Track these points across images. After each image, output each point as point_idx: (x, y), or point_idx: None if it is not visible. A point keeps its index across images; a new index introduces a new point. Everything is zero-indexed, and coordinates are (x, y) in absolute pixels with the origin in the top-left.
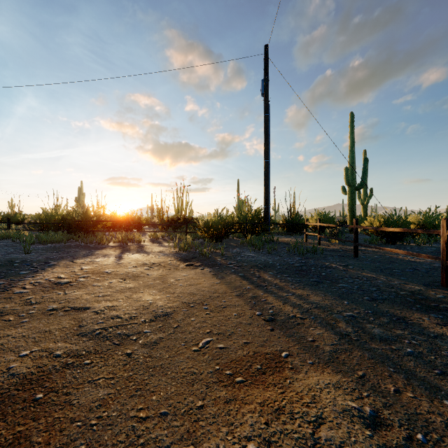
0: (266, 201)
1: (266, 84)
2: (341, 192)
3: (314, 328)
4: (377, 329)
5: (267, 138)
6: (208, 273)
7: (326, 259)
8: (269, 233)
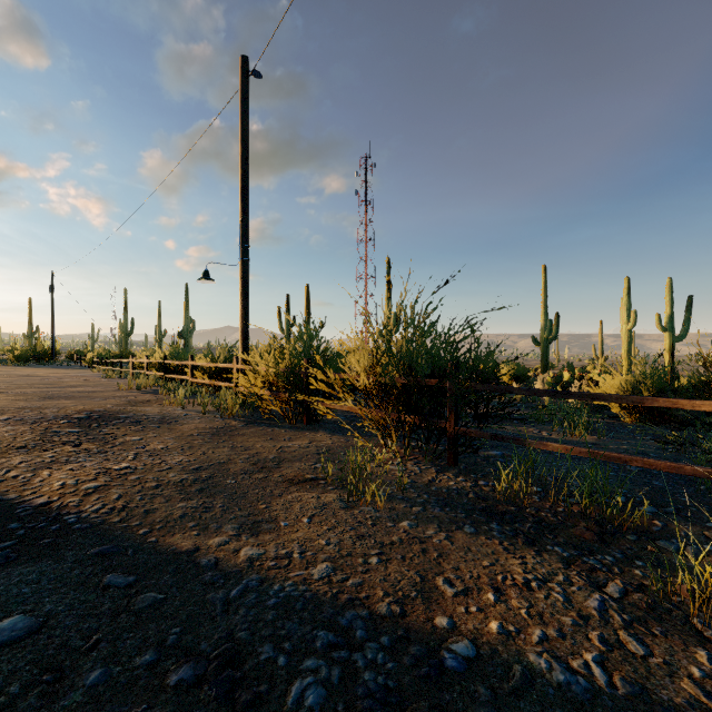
0: (52, 345)
1: (52, 289)
2: (121, 336)
3: (49, 369)
4: (58, 369)
5: (53, 315)
6: (26, 368)
7: (70, 367)
8: (54, 361)
